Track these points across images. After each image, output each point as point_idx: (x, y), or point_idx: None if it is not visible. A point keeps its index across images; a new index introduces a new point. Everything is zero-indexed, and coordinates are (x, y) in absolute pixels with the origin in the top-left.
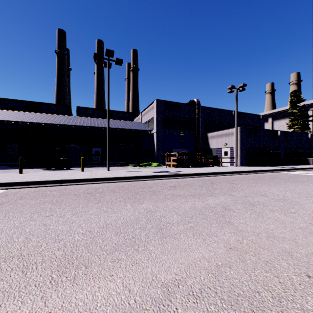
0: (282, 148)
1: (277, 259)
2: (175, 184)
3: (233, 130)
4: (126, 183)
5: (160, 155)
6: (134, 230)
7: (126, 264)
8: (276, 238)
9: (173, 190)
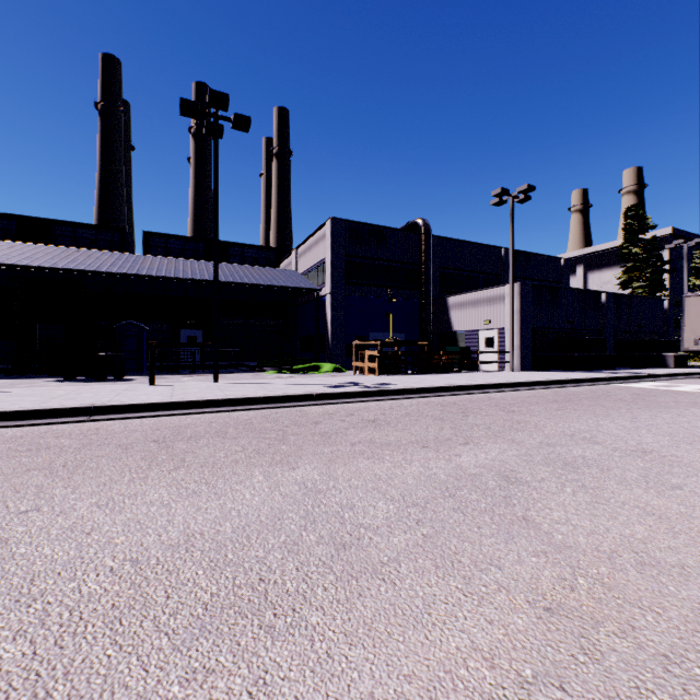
0: (611, 332)
1: (691, 646)
2: (377, 414)
3: (504, 291)
4: (258, 412)
5: (340, 346)
6: (266, 554)
7: (230, 692)
8: (663, 570)
9: (372, 430)
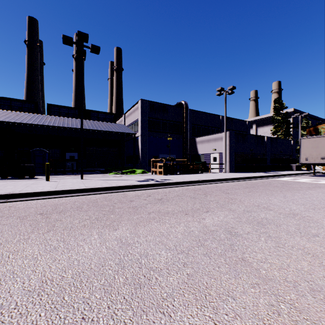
0: (269, 154)
1: None
2: (162, 195)
3: (222, 135)
4: (101, 195)
5: (145, 161)
6: (90, 295)
7: None
8: None
9: (160, 205)
